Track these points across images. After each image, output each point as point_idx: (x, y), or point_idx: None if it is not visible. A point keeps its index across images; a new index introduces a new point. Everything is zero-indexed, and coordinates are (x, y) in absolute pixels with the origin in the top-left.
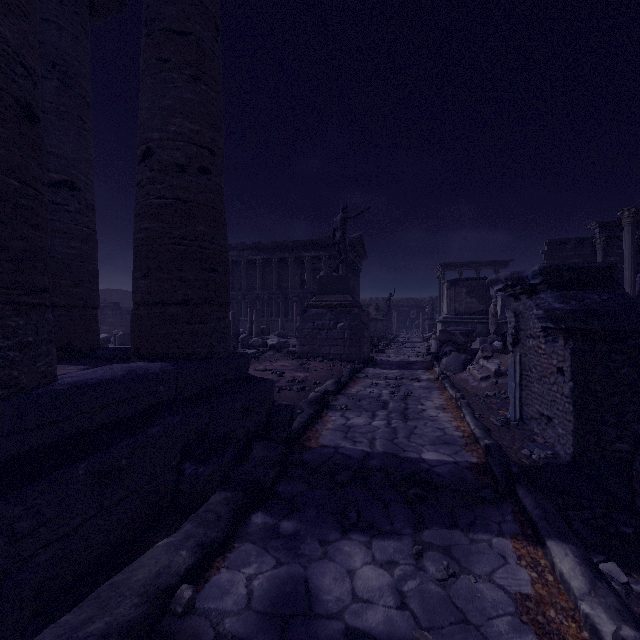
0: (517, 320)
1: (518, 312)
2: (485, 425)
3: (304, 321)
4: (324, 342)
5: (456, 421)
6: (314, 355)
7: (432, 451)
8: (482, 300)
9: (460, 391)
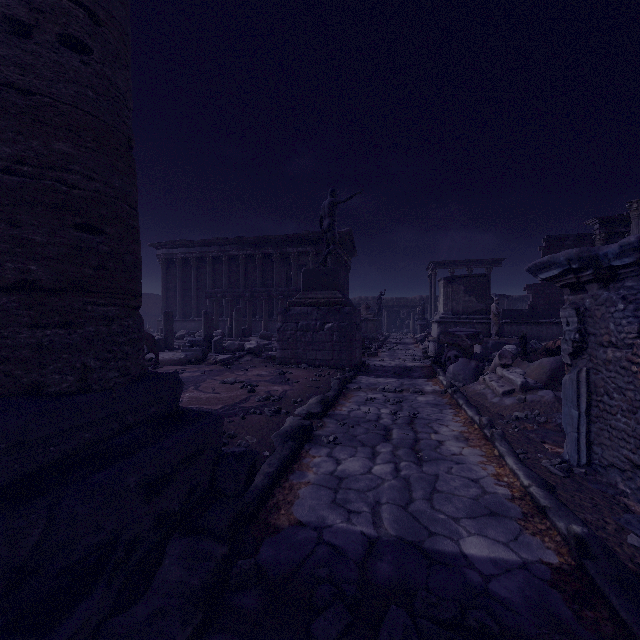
0: (581, 320)
1: (583, 309)
2: (541, 476)
3: (286, 321)
4: (309, 346)
5: (491, 464)
6: (298, 361)
7: (475, 534)
8: (481, 298)
9: (479, 410)
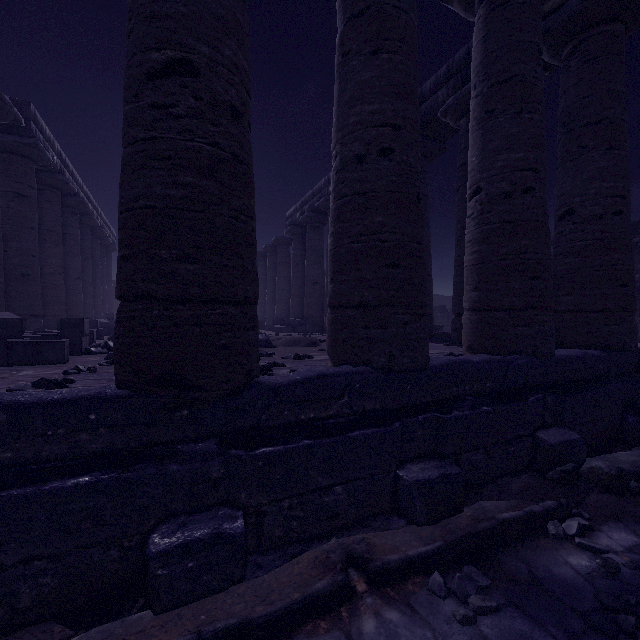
0: None
1: None
2: None
3: None
4: None
5: None
6: None
7: None
8: None
9: None
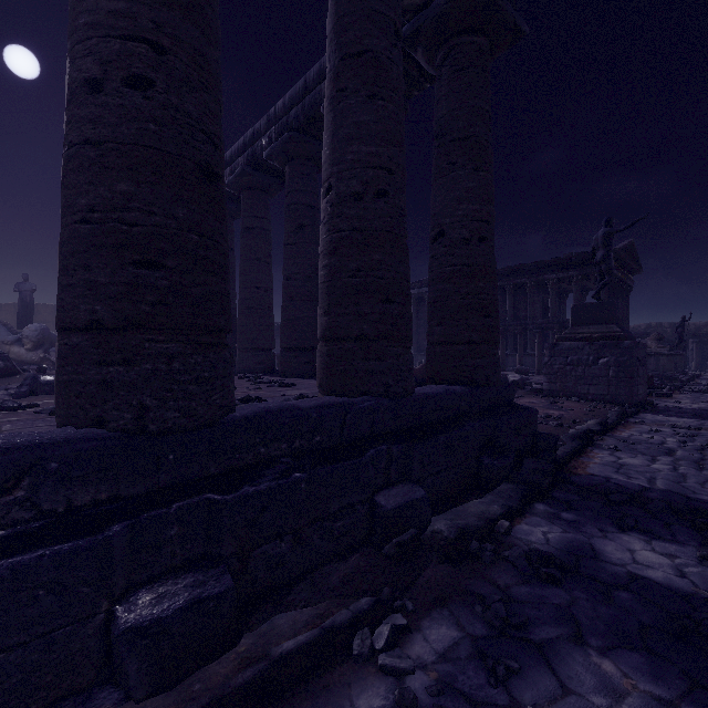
0: None
1: None
2: None
3: (554, 356)
4: (580, 380)
5: None
6: (567, 394)
7: None
8: None
9: None
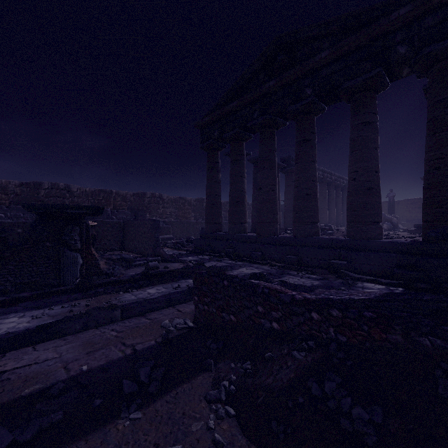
0: None
1: None
2: None
3: None
4: None
5: None
6: None
7: None
8: None
9: None
